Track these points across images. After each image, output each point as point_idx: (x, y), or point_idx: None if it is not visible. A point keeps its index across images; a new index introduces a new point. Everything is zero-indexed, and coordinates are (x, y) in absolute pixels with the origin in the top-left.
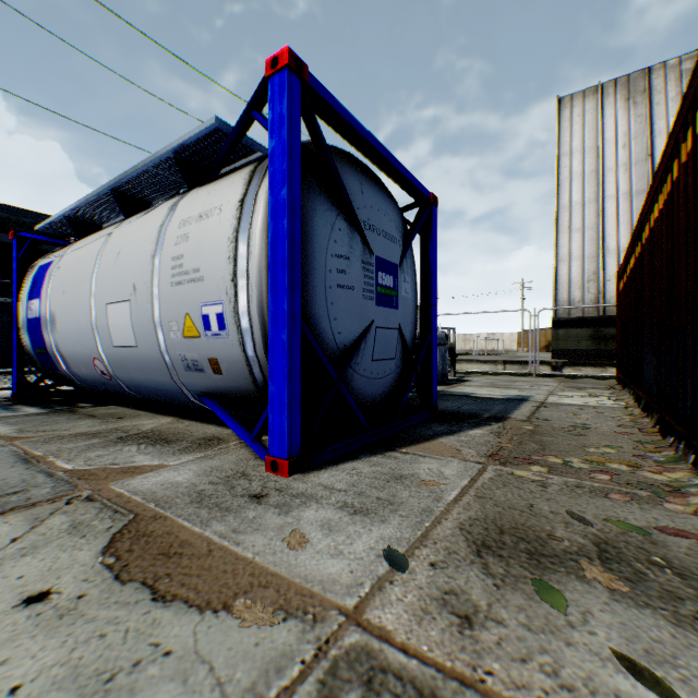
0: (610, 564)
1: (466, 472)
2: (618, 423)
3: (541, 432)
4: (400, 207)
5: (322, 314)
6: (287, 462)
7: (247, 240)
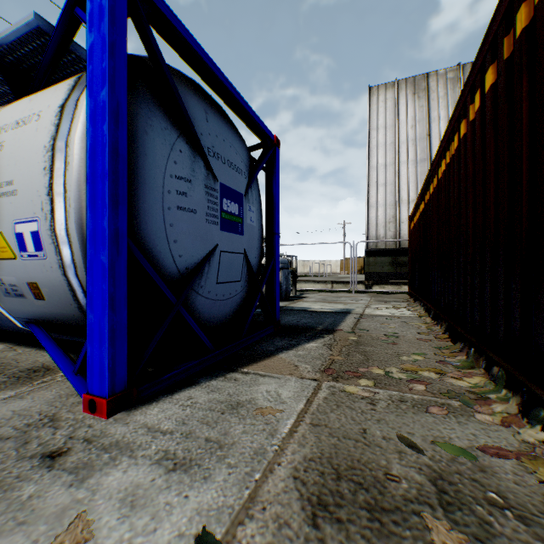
0: (453, 513)
1: (302, 392)
2: (419, 331)
3: (364, 342)
4: (248, 147)
5: (159, 236)
6: (107, 401)
7: (65, 149)
